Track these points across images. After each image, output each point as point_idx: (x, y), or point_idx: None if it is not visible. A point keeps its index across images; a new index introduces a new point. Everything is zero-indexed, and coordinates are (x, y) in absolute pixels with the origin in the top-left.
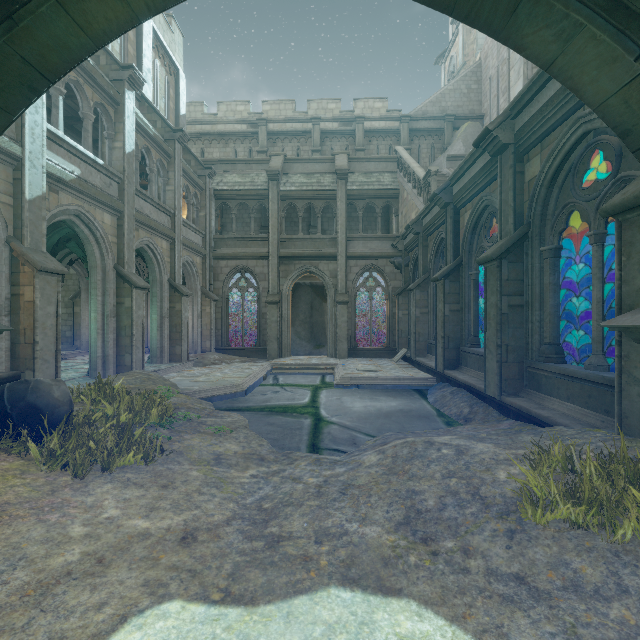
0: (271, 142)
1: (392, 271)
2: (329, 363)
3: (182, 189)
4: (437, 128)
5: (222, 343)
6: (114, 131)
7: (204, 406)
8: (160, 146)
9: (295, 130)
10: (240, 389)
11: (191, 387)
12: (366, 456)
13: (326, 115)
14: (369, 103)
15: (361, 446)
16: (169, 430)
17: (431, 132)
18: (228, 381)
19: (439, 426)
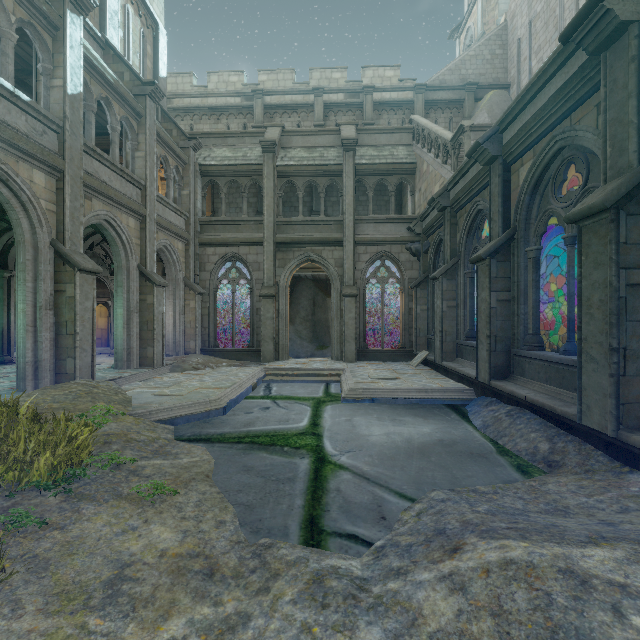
0: (268, 117)
1: (408, 259)
2: (334, 368)
3: (158, 159)
4: (456, 99)
5: (209, 343)
6: (52, 65)
7: (157, 435)
8: (125, 99)
9: (295, 103)
10: (216, 406)
11: (148, 404)
12: (423, 592)
13: (330, 86)
14: (379, 71)
15: (395, 526)
16: (63, 495)
17: (449, 104)
18: (202, 394)
19: (510, 475)
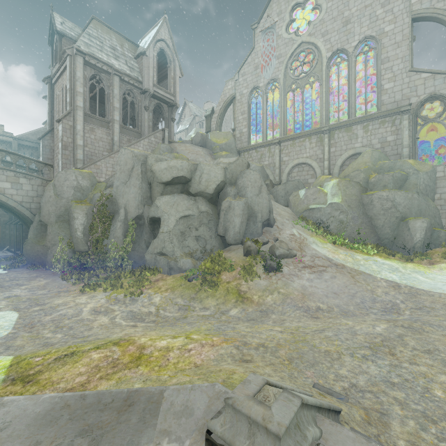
0: None
1: (3, 213)
2: None
3: None
4: (35, 147)
5: None
6: None
7: None
8: None
9: None
10: None
11: None
12: None
13: None
14: None
15: None
16: None
17: (31, 147)
18: None
19: None
